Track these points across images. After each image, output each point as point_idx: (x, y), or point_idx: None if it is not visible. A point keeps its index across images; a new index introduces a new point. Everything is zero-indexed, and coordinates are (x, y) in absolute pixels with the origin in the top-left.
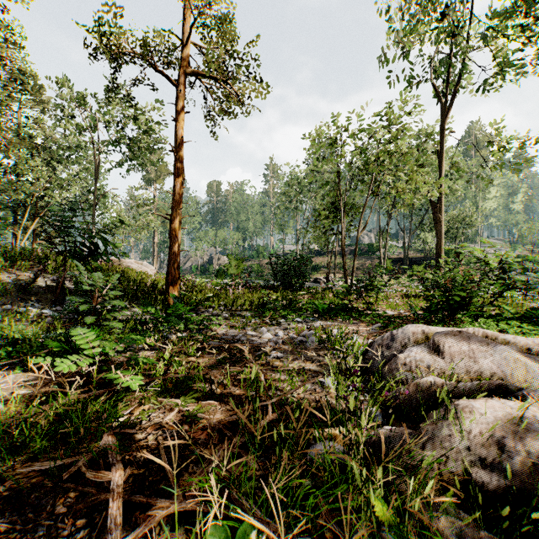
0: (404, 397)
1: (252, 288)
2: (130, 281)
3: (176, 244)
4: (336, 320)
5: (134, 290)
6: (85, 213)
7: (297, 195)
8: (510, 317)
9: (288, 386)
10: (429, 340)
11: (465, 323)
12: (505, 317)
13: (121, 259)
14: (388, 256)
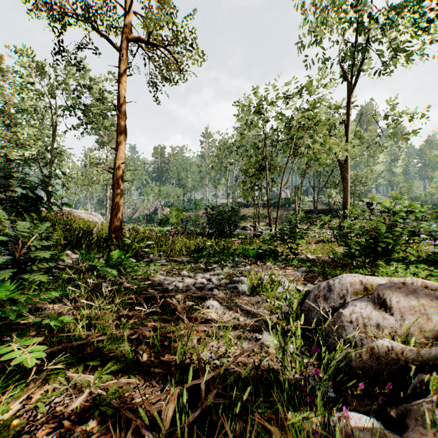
0: (355, 363)
1: (189, 235)
2: (76, 230)
3: (118, 195)
4: (264, 264)
5: (78, 237)
6: (24, 164)
7: (228, 158)
8: (416, 261)
9: (223, 345)
10: (372, 293)
11: (378, 267)
12: (411, 261)
13: (72, 210)
14: (301, 208)
